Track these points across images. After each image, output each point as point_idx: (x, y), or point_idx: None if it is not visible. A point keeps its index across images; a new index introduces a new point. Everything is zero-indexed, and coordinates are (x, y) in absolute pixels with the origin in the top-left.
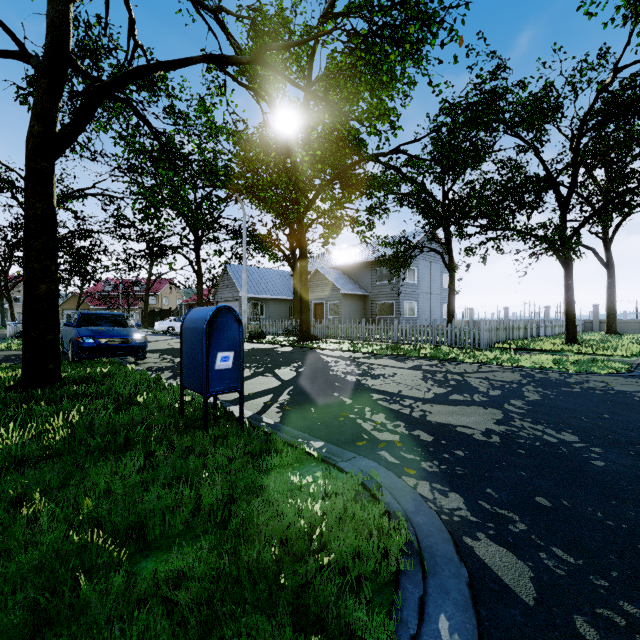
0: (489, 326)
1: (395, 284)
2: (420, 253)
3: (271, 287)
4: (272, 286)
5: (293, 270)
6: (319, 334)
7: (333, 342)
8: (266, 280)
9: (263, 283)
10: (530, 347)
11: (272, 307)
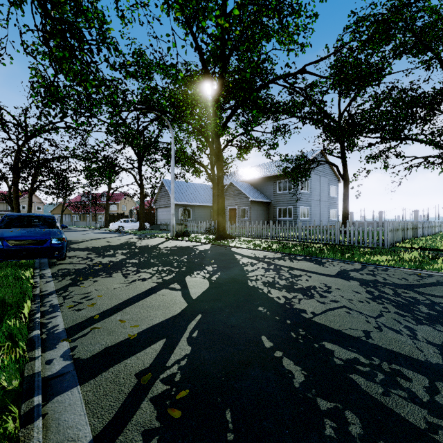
0: (391, 227)
1: (293, 193)
2: (318, 165)
3: (196, 196)
4: (197, 196)
5: (212, 182)
6: (233, 233)
7: (245, 240)
8: (193, 191)
9: (190, 193)
10: (434, 247)
11: (197, 212)
